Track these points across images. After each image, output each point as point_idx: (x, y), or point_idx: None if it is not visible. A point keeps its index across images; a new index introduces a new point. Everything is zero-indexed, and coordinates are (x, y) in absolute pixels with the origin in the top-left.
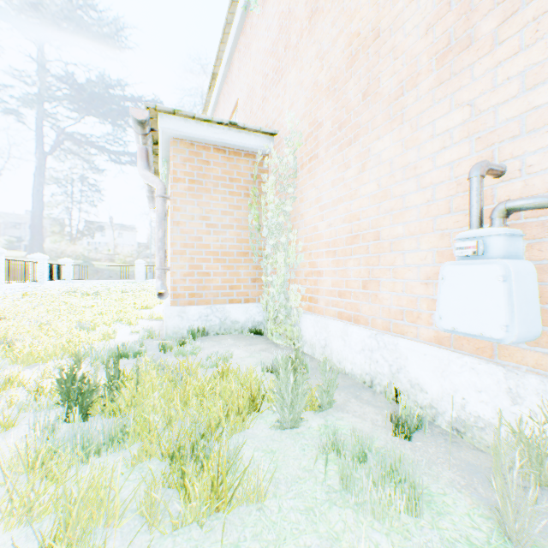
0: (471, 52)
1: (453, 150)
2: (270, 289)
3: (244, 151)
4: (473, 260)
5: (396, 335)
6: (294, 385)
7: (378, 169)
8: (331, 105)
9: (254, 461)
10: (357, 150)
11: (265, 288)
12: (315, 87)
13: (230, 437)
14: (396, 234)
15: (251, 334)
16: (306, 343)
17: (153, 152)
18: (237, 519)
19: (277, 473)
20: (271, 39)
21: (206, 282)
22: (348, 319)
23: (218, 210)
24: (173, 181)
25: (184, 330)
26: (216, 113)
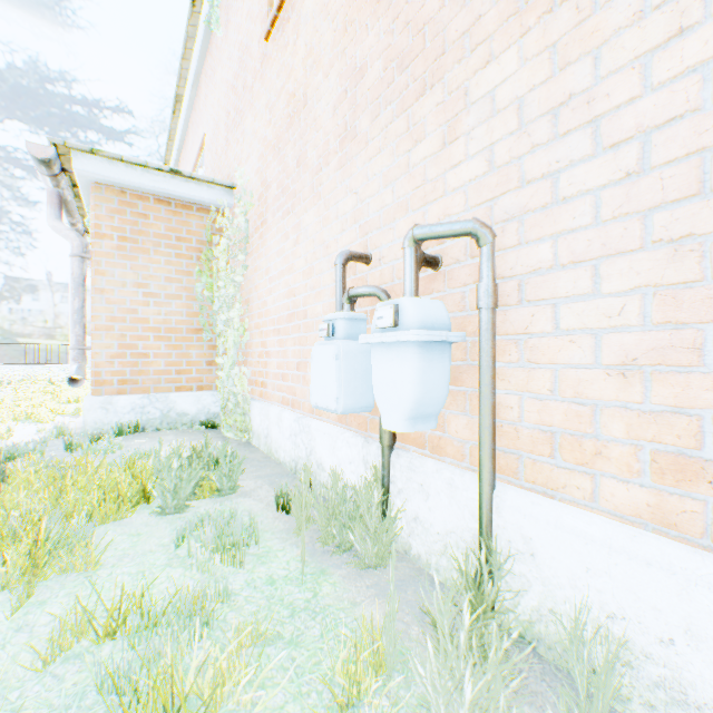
0: (356, 144)
1: (348, 234)
2: (220, 373)
3: (197, 204)
4: (327, 341)
5: (318, 417)
6: (179, 469)
7: (307, 244)
8: (276, 166)
9: (113, 544)
10: (293, 220)
11: (217, 372)
12: (266, 142)
13: (100, 527)
14: (317, 313)
15: (202, 428)
16: (255, 435)
17: (76, 196)
18: (59, 585)
19: (131, 550)
20: (233, 72)
21: (144, 366)
22: (287, 404)
23: (161, 276)
24: (96, 238)
25: (111, 426)
26: (185, 145)
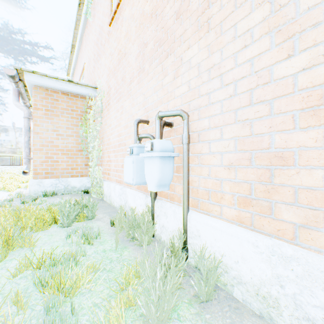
0: (144, 74)
1: (141, 111)
2: (90, 169)
3: (80, 95)
4: (130, 156)
5: (130, 187)
6: (69, 209)
7: (125, 114)
8: (114, 80)
9: (41, 238)
10: (120, 104)
11: (89, 168)
12: (110, 69)
13: (36, 232)
14: (129, 144)
15: (82, 193)
16: (105, 195)
17: (26, 91)
18: (18, 253)
19: (48, 241)
20: (96, 37)
21: (56, 166)
22: (118, 182)
23: (64, 126)
24: (35, 110)
25: (41, 192)
26: (76, 67)
